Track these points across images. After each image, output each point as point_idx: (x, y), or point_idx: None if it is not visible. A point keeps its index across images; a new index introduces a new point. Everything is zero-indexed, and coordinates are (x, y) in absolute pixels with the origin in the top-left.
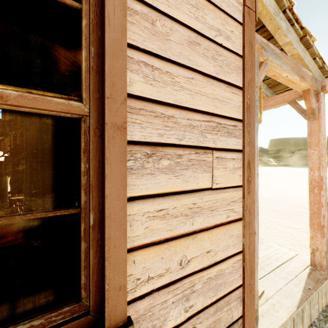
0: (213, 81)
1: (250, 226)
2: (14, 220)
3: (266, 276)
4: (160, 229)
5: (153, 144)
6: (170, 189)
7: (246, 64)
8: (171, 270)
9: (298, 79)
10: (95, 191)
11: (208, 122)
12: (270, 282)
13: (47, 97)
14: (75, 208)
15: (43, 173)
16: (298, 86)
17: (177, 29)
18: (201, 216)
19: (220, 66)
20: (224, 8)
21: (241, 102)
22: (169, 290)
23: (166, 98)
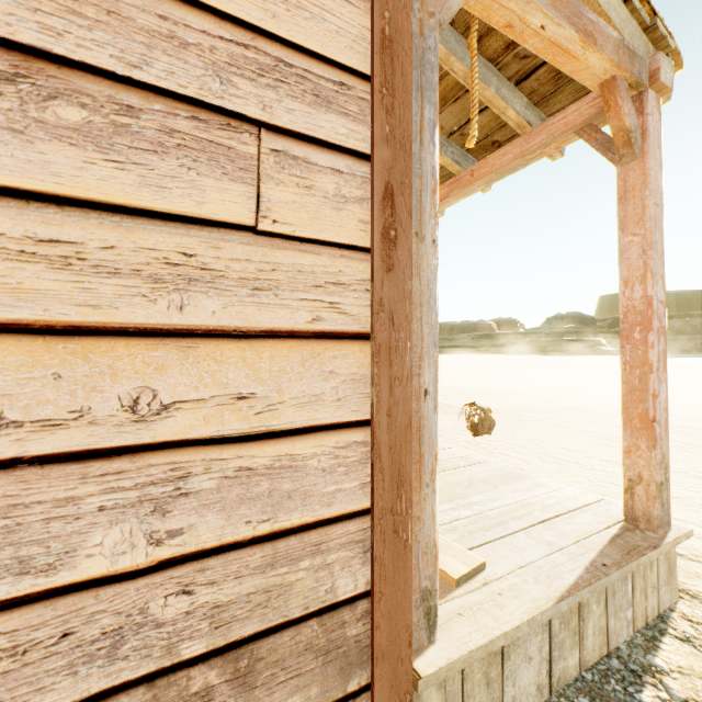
0: None
1: (394, 360)
2: None
3: (504, 538)
4: (49, 294)
5: (21, 48)
6: (93, 194)
7: None
8: (95, 419)
9: (574, 37)
10: None
11: (243, 47)
12: (510, 549)
13: None
14: None
15: None
16: (584, 69)
17: None
18: (214, 295)
19: None
20: None
21: (365, 28)
22: (89, 472)
23: None
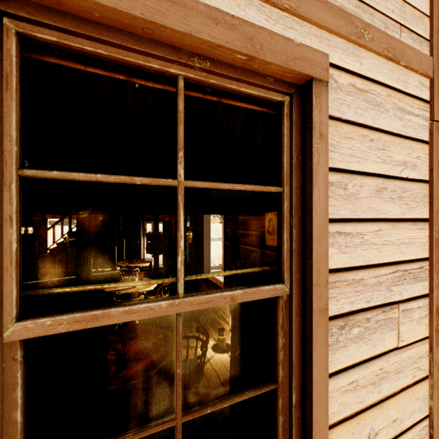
0: (399, 224)
1: (438, 385)
2: (234, 402)
3: None
4: (351, 402)
5: (345, 314)
6: (360, 358)
7: (434, 191)
8: None
9: None
10: (296, 370)
11: (394, 272)
12: None
13: (260, 287)
14: (274, 383)
15: (242, 346)
16: None
17: (366, 183)
18: (387, 381)
19: (405, 203)
20: (409, 134)
21: (427, 236)
22: None
23: (356, 261)
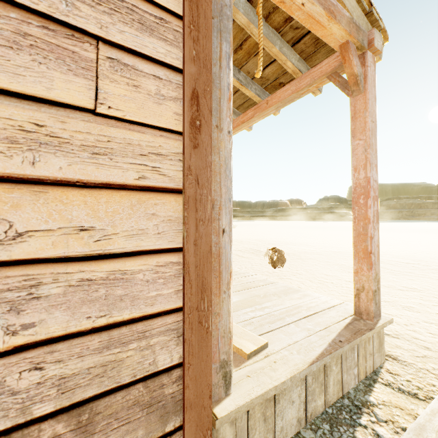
0: None
1: (199, 207)
2: None
3: (282, 328)
4: None
5: None
6: None
7: None
8: None
9: (322, 13)
10: None
11: None
12: (284, 334)
13: None
14: None
15: None
16: (330, 35)
17: None
18: (61, 156)
19: None
20: None
21: None
22: None
23: None
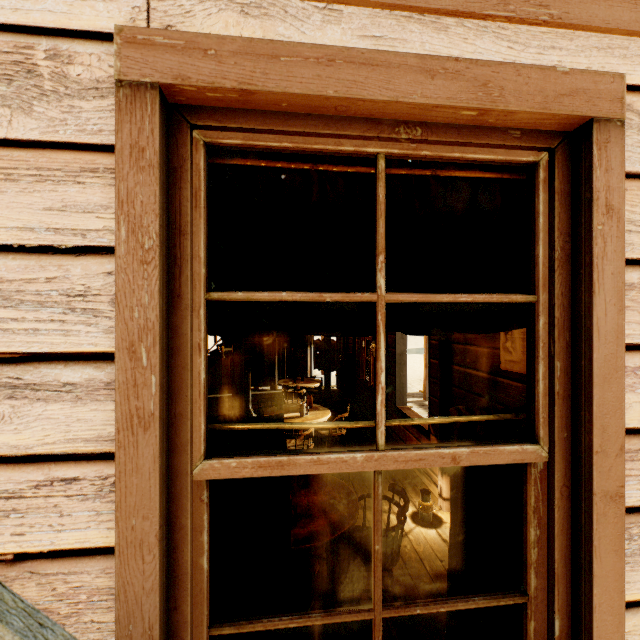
0: None
1: None
2: (456, 608)
3: None
4: None
5: None
6: None
7: None
8: None
9: None
10: (561, 583)
11: None
12: None
13: (498, 446)
14: (521, 595)
15: (467, 529)
16: None
17: None
18: None
19: None
20: None
21: None
22: None
23: None
